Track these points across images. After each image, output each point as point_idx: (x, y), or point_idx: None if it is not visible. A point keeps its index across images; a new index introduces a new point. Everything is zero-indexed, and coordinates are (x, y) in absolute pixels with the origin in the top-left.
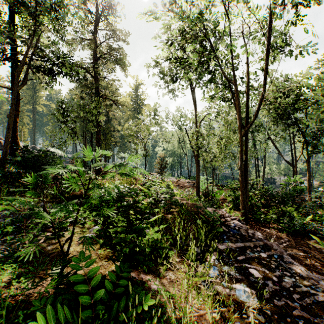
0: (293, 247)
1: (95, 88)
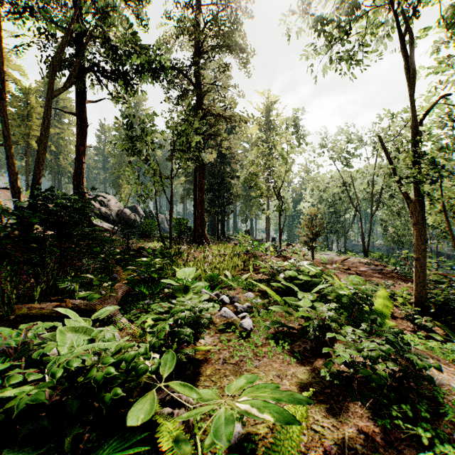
0: None
1: (196, 103)
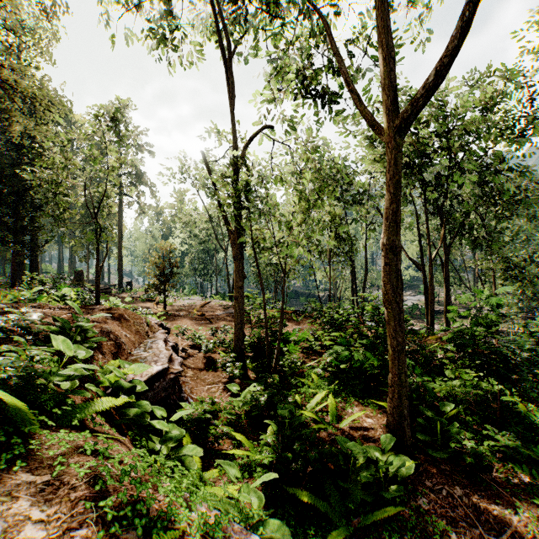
0: None
1: None
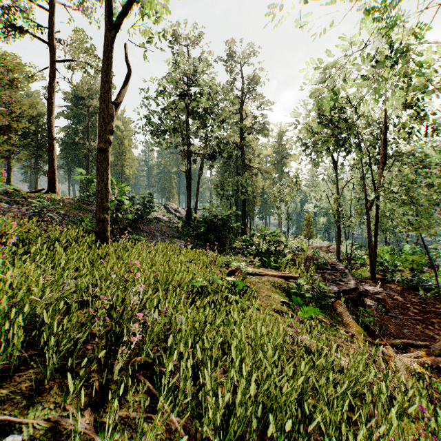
0: (395, 292)
1: (241, 158)
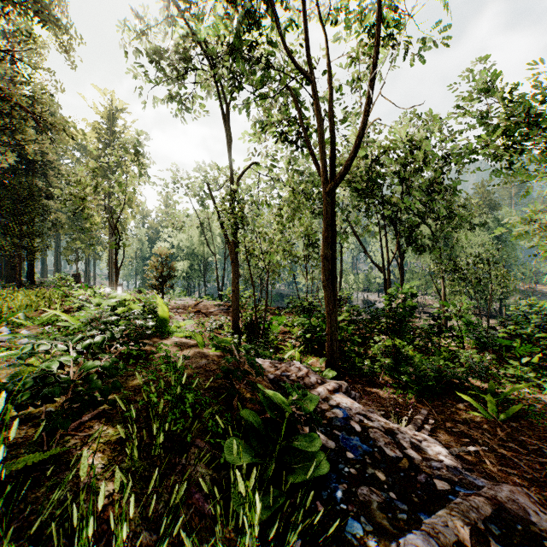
0: (441, 428)
1: None
